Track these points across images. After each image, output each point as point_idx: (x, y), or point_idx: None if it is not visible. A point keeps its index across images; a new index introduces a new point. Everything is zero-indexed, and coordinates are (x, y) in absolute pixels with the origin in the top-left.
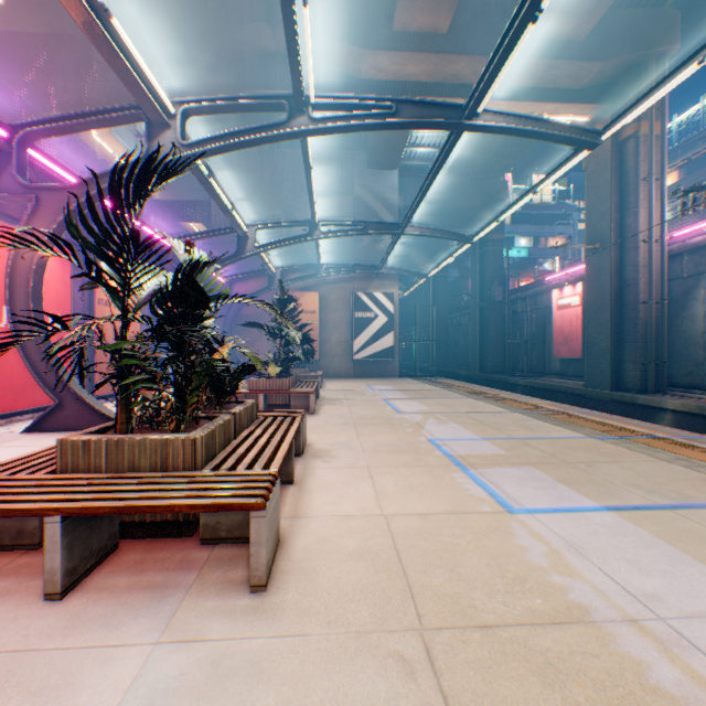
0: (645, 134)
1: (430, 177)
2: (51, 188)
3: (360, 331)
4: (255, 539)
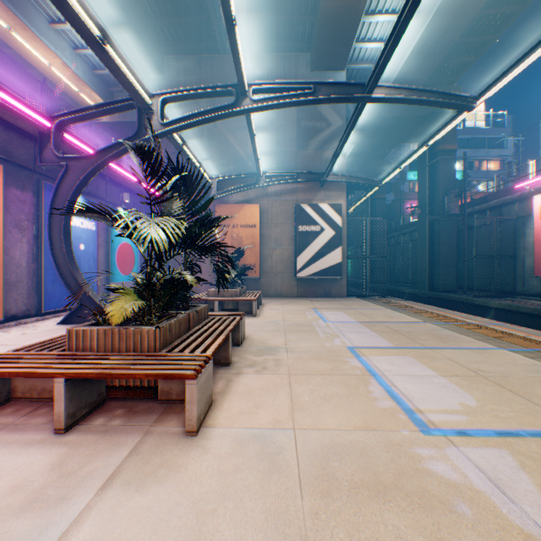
0: None
1: None
2: None
3: (303, 246)
4: None
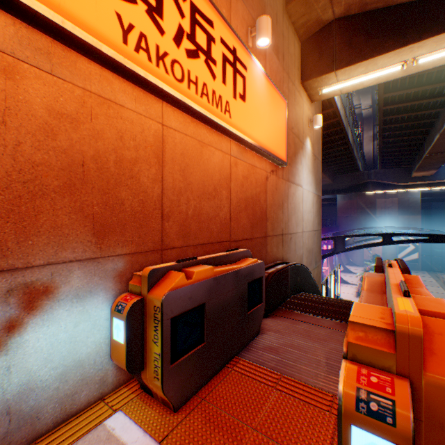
0: None
1: None
2: None
3: (399, 251)
4: None
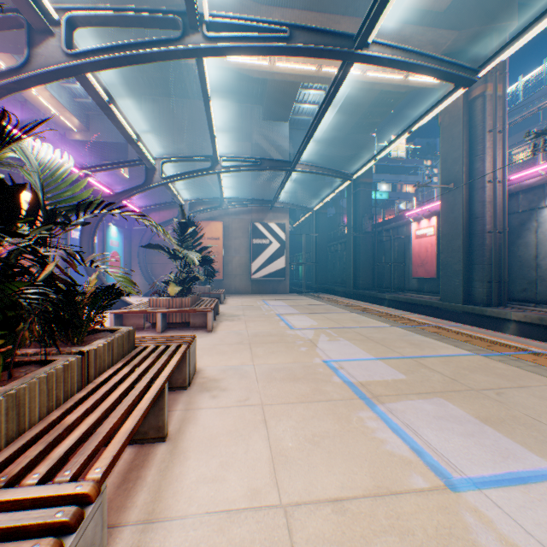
0: (491, 94)
1: (320, 113)
2: None
3: (257, 255)
4: None
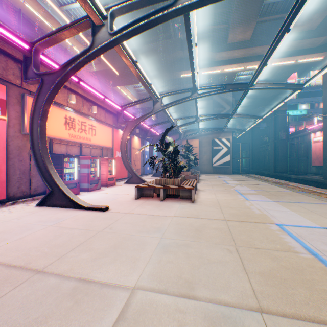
0: None
1: (239, 101)
2: (130, 121)
3: (215, 154)
4: (192, 194)
